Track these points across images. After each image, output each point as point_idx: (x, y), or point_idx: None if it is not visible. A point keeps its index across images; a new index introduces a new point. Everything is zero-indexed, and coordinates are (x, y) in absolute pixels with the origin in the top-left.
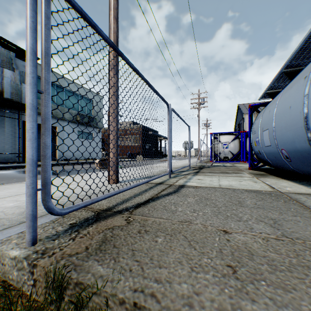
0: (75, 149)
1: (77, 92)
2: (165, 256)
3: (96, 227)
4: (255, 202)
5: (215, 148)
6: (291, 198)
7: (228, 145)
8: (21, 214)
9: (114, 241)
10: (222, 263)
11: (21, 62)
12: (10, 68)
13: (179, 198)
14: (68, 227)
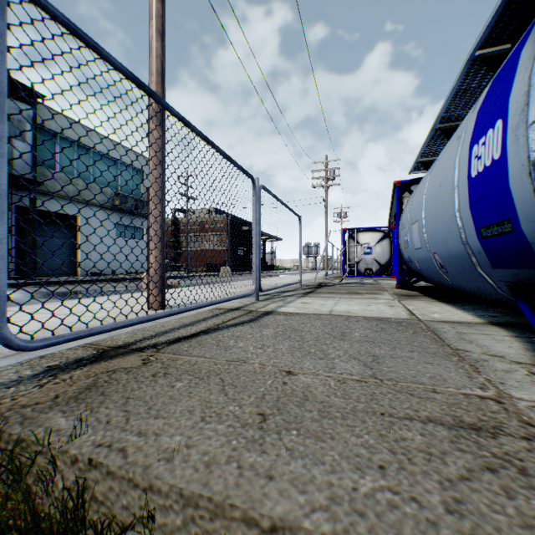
0: (112, 256)
1: (114, 156)
2: (173, 404)
3: (88, 370)
4: (368, 334)
5: (350, 255)
6: (429, 328)
7: (372, 249)
8: None
9: (107, 388)
10: (254, 411)
11: (11, 102)
12: None
13: (251, 330)
14: (43, 370)
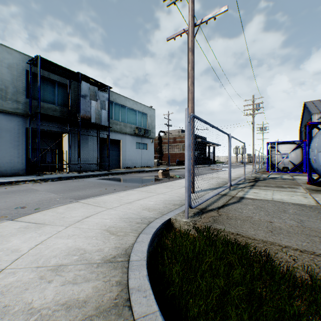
0: (134, 159)
1: (135, 109)
2: (243, 226)
3: (206, 215)
4: (295, 211)
5: (271, 158)
6: None
7: (288, 155)
8: (164, 207)
9: (219, 220)
10: (267, 230)
11: (101, 93)
12: (95, 99)
13: (242, 206)
14: (193, 214)
